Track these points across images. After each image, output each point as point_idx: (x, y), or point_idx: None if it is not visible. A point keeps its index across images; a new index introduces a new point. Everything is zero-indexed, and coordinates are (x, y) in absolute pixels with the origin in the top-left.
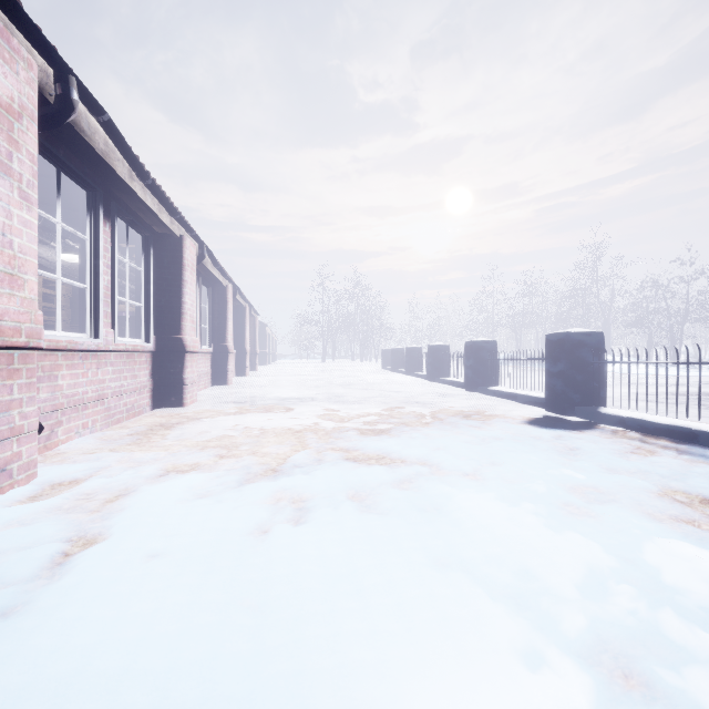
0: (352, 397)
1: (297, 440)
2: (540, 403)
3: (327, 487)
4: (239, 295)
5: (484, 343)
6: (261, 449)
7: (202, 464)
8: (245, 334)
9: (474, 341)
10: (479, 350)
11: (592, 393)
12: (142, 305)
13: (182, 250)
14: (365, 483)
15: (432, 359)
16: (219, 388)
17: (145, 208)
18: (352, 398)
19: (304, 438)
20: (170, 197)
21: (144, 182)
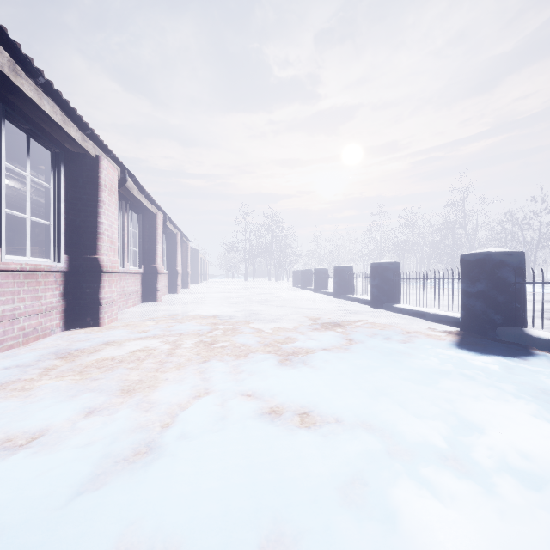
0: (268, 314)
1: (201, 377)
2: (452, 322)
3: (221, 514)
4: (170, 223)
5: (389, 265)
6: (152, 395)
7: (50, 432)
8: (176, 257)
9: (380, 263)
10: (384, 271)
11: (514, 314)
12: (51, 223)
13: (98, 170)
14: (288, 493)
15: (338, 279)
16: (149, 305)
17: (47, 119)
18: (268, 315)
19: (210, 373)
20: (76, 109)
21: (34, 80)
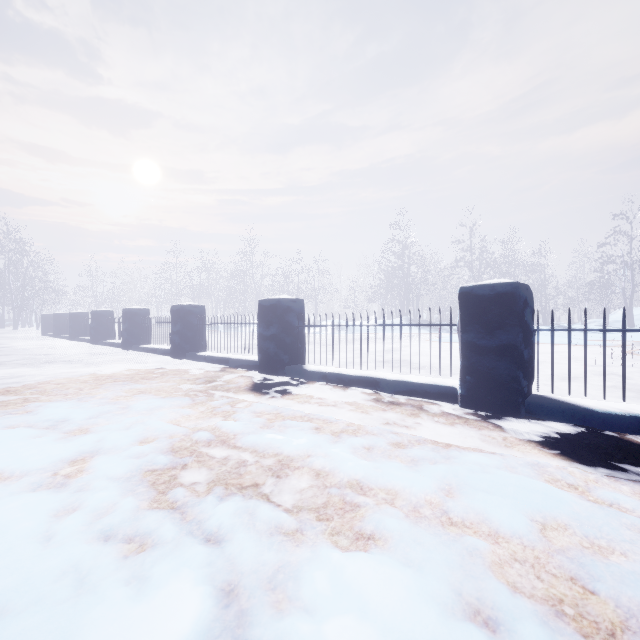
0: None
1: None
2: (169, 353)
3: None
4: None
5: (138, 311)
6: None
7: None
8: None
9: (129, 309)
10: (133, 316)
11: (197, 344)
12: None
13: None
14: None
15: (96, 324)
16: None
17: None
18: None
19: None
20: None
21: None
